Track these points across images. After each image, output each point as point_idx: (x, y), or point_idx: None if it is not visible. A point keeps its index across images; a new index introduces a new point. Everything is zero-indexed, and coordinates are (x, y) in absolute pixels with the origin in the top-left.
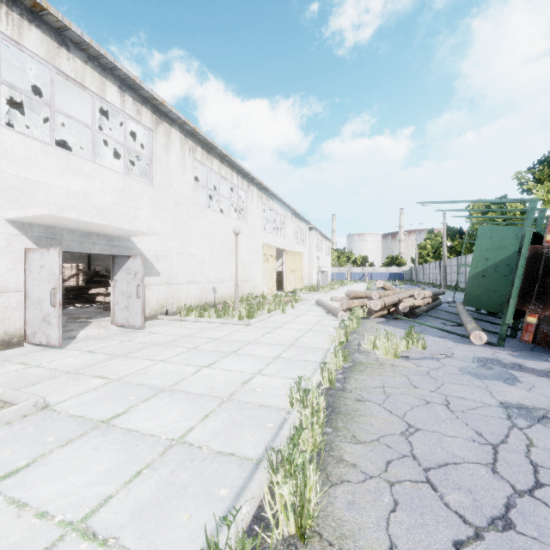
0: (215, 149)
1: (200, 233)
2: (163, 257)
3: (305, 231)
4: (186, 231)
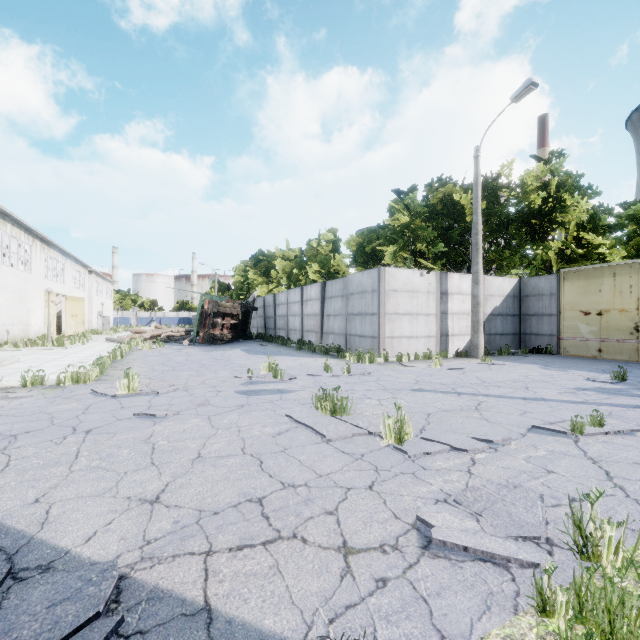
0: (10, 216)
1: None
2: None
3: (85, 275)
4: None
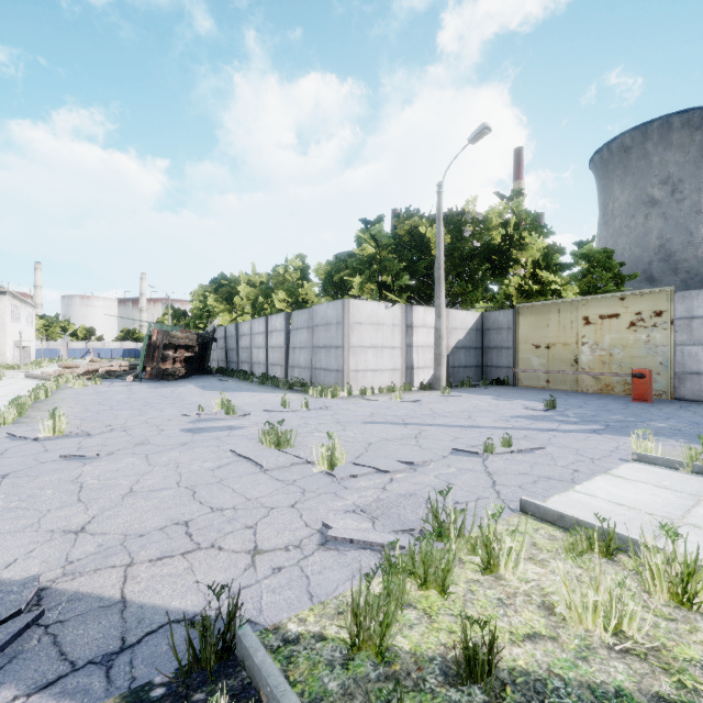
0: None
1: None
2: None
3: None
4: None
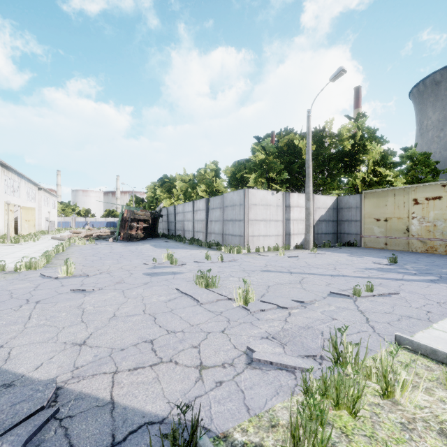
0: None
1: None
2: None
3: (35, 191)
4: None
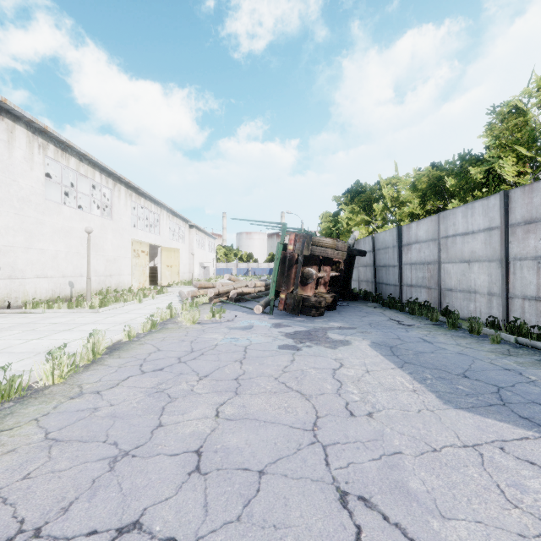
0: (72, 147)
1: (53, 228)
2: (5, 252)
3: (185, 229)
4: (34, 226)
